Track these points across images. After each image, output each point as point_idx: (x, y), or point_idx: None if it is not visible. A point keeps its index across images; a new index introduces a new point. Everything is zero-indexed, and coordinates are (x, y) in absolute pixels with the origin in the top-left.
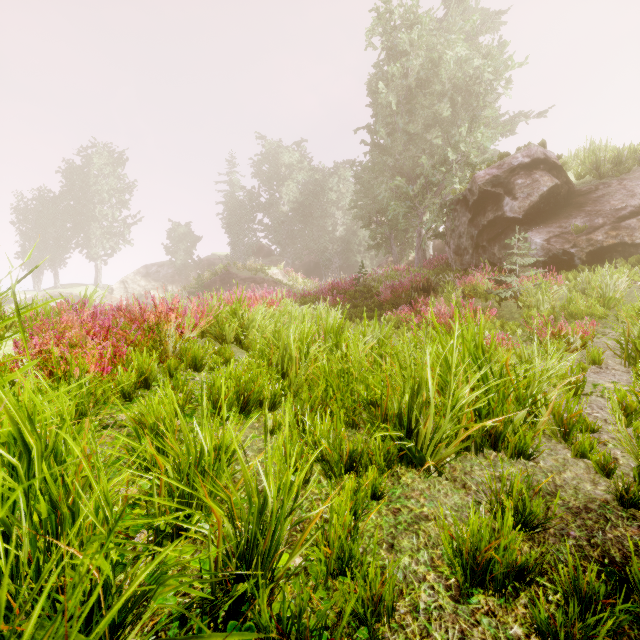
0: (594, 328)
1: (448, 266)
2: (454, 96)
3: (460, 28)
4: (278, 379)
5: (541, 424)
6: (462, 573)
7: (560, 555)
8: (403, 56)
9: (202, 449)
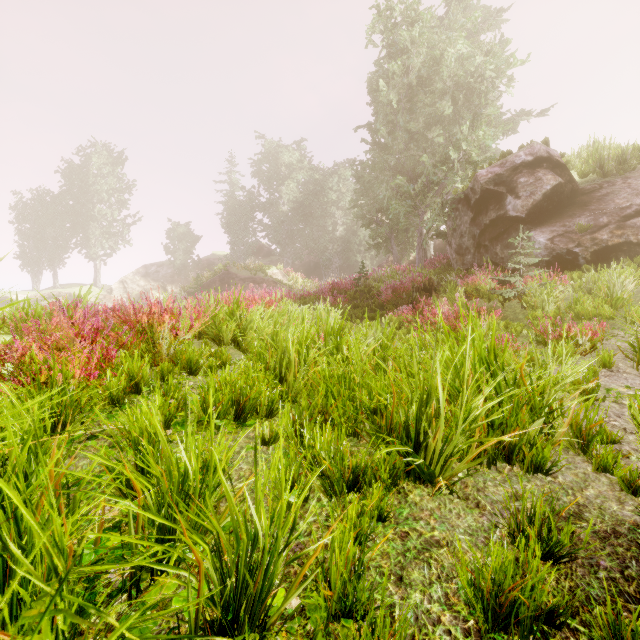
0: (603, 329)
1: (449, 266)
2: (455, 94)
3: (461, 25)
4: (276, 384)
5: (559, 435)
6: (483, 615)
7: (591, 590)
8: (404, 54)
9: (186, 471)
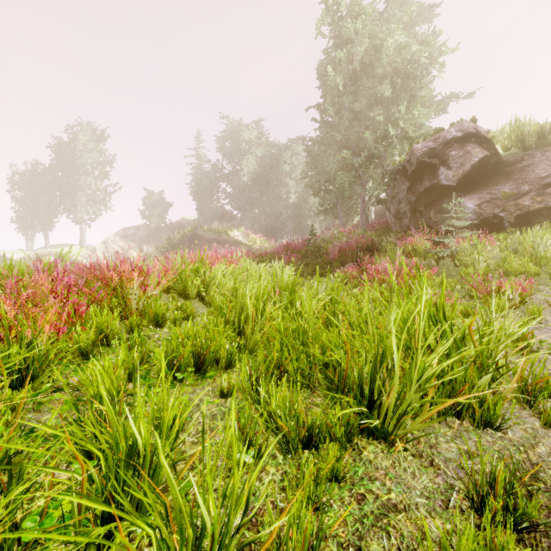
0: (531, 285)
1: (388, 229)
2: (394, 78)
3: (399, 18)
4: (235, 336)
5: (508, 391)
6: None
7: None
8: (349, 43)
9: (134, 441)
